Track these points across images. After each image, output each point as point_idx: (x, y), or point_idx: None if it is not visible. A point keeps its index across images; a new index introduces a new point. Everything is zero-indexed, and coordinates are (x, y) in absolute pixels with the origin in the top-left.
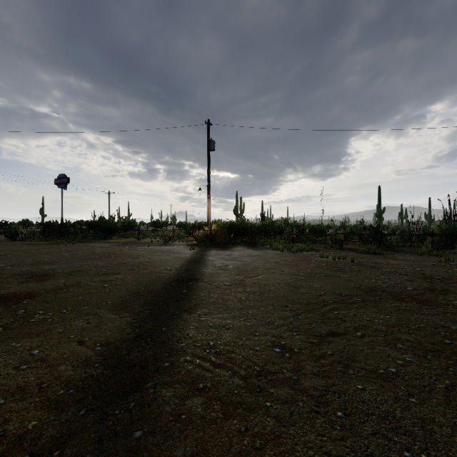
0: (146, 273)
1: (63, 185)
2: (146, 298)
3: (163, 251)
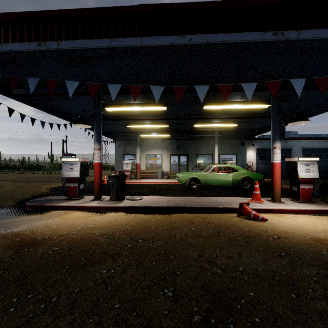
0: None
1: None
2: None
3: None
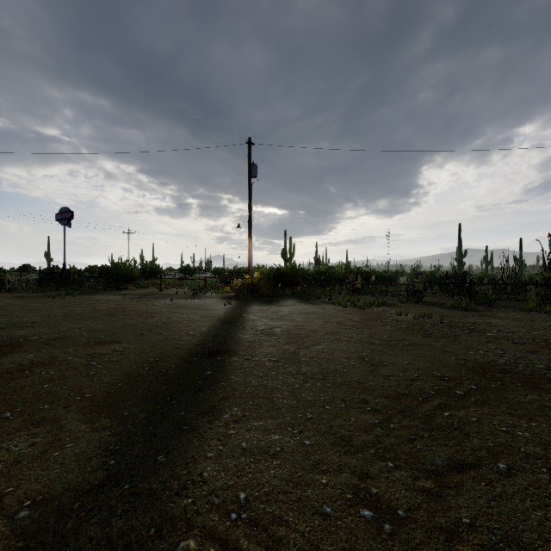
0: (159, 340)
1: (65, 221)
2: (147, 386)
3: (189, 307)
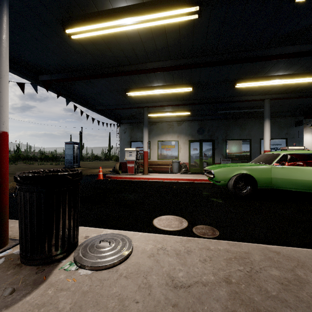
0: None
1: None
2: None
3: None
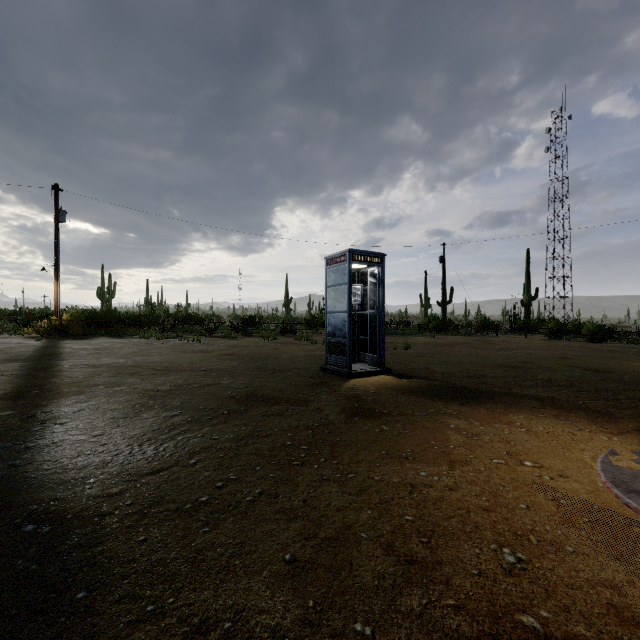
0: (2, 354)
1: None
2: (21, 360)
3: None
